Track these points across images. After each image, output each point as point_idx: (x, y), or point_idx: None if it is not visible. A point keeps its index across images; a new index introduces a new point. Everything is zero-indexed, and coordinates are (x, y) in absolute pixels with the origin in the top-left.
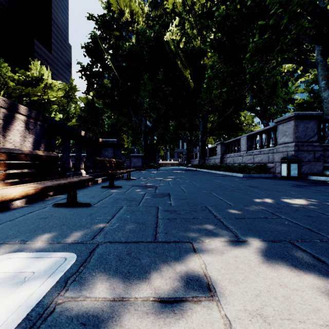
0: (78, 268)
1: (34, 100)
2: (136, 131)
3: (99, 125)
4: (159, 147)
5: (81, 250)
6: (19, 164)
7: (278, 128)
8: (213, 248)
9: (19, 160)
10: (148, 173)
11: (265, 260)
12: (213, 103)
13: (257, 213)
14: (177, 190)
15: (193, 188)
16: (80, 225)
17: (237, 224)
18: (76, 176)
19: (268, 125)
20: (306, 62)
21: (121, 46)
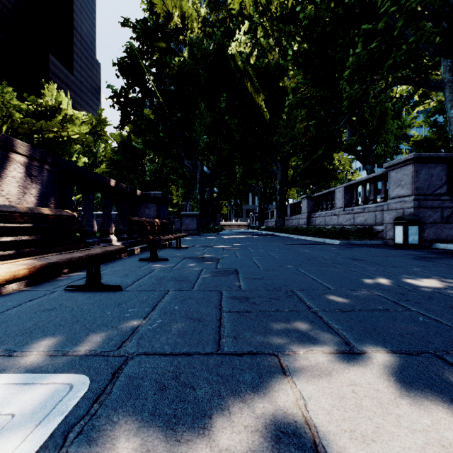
0: (90, 405)
1: (48, 138)
2: (190, 181)
3: (138, 173)
4: (221, 203)
5: (99, 369)
6: (11, 228)
7: (389, 175)
8: (313, 365)
9: (11, 222)
10: (205, 239)
11: (404, 391)
12: (296, 141)
13: (371, 301)
14: (247, 264)
15: (271, 262)
16: (103, 322)
17: (345, 321)
18: (103, 244)
19: (373, 171)
20: (428, 83)
21: (168, 62)
